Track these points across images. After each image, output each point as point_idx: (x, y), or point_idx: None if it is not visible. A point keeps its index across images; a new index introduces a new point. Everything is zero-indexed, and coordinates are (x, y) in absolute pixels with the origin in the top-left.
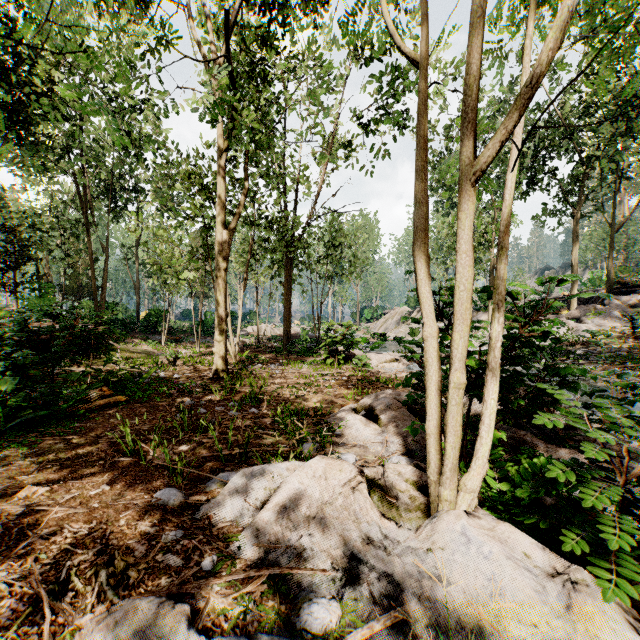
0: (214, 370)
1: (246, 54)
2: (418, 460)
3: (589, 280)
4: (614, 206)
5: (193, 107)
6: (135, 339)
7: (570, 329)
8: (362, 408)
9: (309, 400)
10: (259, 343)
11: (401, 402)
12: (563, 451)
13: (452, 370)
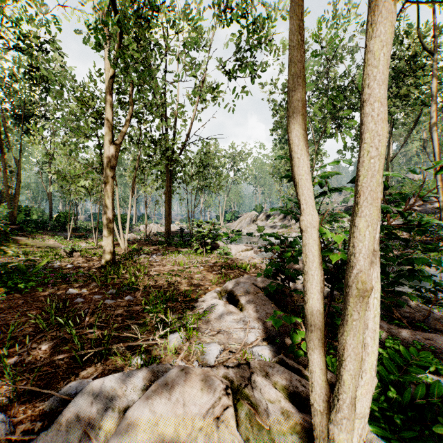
0: (103, 260)
1: (132, 5)
2: (278, 346)
3: None
4: (389, 145)
5: (77, 30)
6: (45, 235)
7: None
8: (225, 292)
9: (180, 285)
10: (147, 238)
11: (258, 287)
12: (405, 332)
13: (356, 271)
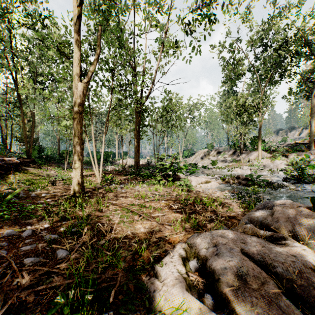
0: (72, 190)
1: None
2: None
3: None
4: None
5: None
6: (50, 166)
7: None
8: (193, 252)
9: (136, 229)
10: (123, 169)
11: (253, 258)
12: None
13: None
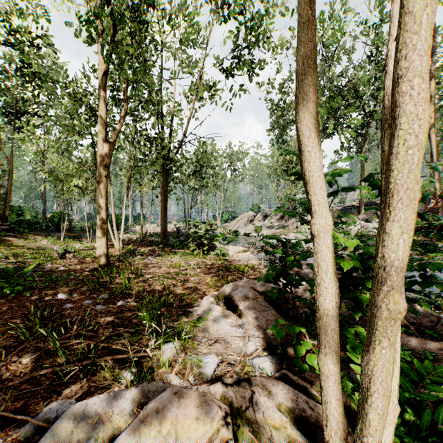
0: (96, 262)
1: None
2: (280, 357)
3: (368, 195)
4: None
5: (68, 22)
6: (37, 236)
7: (362, 227)
8: (223, 296)
9: (176, 289)
10: (143, 238)
11: (257, 291)
12: (415, 341)
13: (386, 289)
